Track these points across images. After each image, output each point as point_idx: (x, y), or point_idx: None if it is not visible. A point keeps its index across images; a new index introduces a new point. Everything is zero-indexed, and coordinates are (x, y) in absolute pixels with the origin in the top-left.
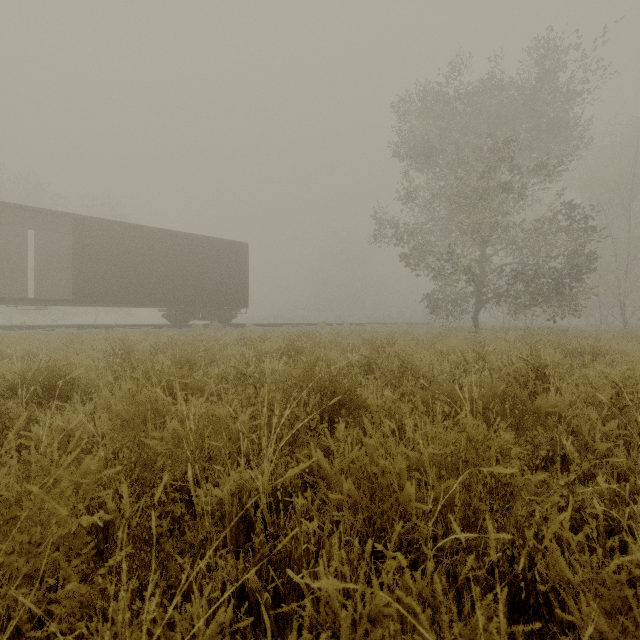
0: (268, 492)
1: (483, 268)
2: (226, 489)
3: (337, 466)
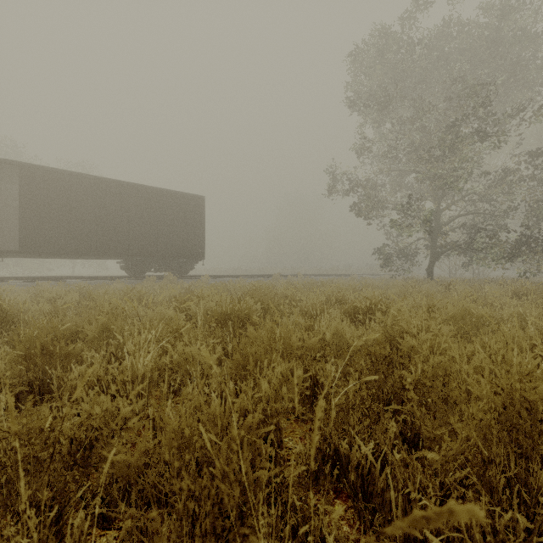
0: None
1: (438, 220)
2: None
3: None
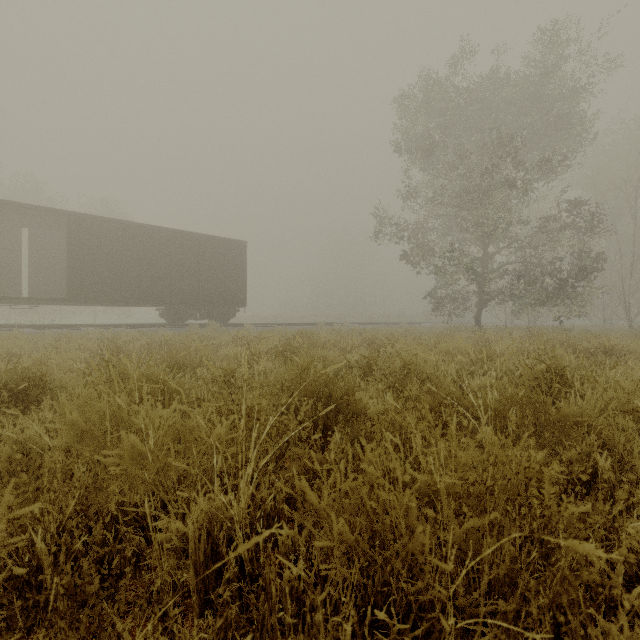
0: (245, 522)
1: (485, 267)
2: (191, 521)
3: (326, 499)
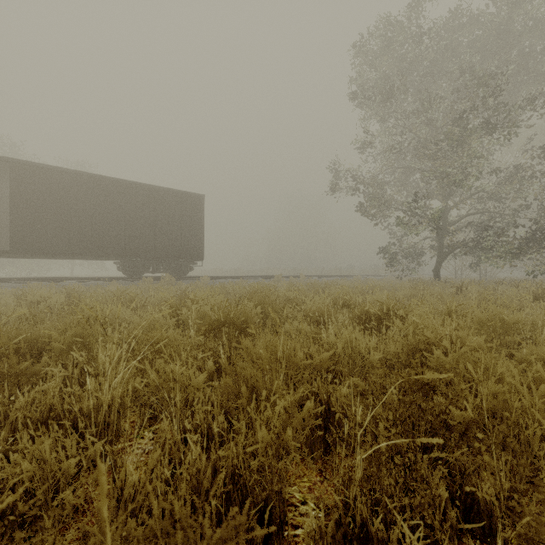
0: None
1: (445, 219)
2: None
3: None
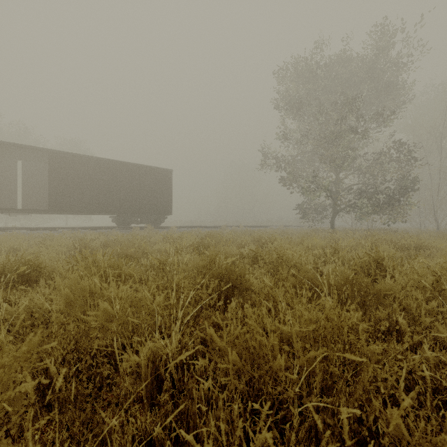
0: (175, 356)
1: (337, 187)
2: (143, 355)
3: (225, 340)
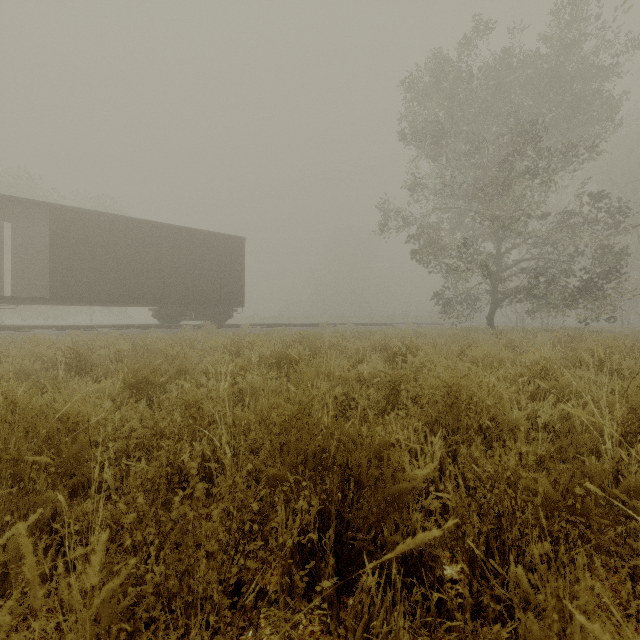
0: None
1: (499, 264)
2: None
3: None
